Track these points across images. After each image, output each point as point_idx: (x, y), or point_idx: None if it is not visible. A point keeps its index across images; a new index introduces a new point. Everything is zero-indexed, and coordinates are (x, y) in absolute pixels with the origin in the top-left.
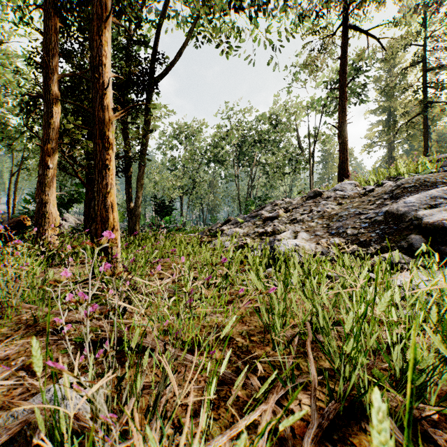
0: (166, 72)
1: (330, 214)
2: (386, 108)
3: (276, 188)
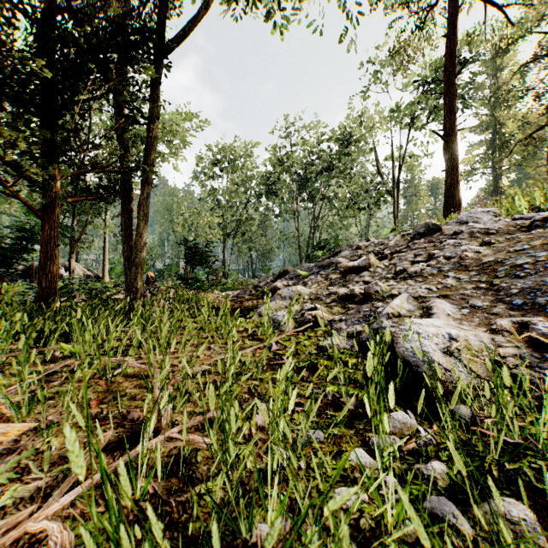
0: (185, 35)
1: (481, 261)
2: (490, 124)
3: (347, 229)
